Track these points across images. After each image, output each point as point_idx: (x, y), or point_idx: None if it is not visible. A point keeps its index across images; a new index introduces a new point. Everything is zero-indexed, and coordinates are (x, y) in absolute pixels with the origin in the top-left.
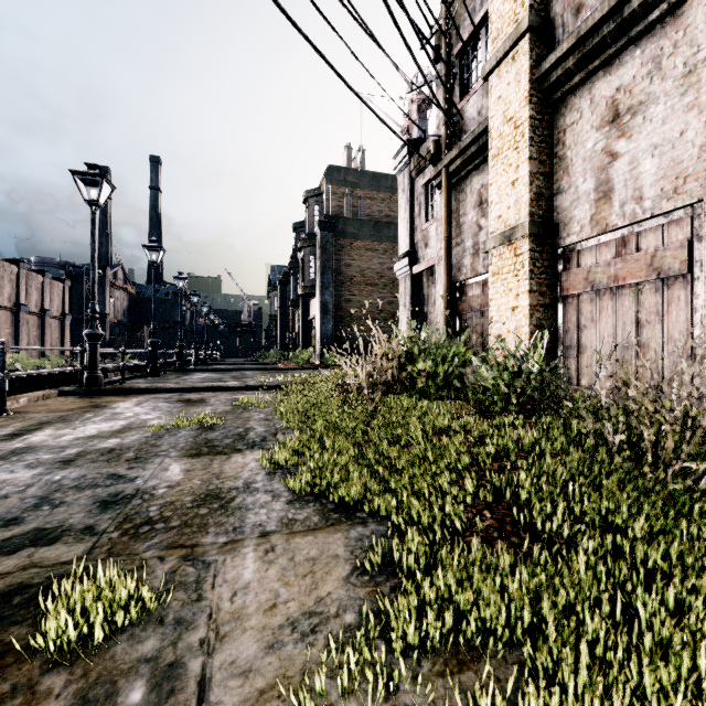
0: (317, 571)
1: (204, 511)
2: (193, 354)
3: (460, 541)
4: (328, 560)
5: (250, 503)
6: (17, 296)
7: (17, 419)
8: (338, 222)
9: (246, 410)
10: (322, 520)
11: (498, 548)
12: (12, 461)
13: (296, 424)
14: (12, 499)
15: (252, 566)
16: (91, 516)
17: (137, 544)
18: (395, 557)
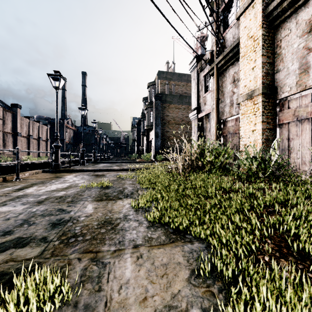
0: (169, 273)
1: (103, 230)
2: (100, 156)
3: (261, 260)
4: (174, 266)
5: (127, 227)
6: (28, 131)
7: (23, 182)
8: (162, 96)
9: (123, 180)
10: (167, 238)
11: (282, 264)
12: (16, 201)
13: (147, 186)
14: (11, 220)
15: (130, 267)
16: (46, 231)
17: (67, 249)
18: (218, 268)
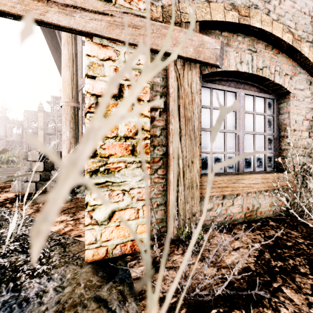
0: None
1: None
2: None
3: None
4: None
5: None
6: None
7: None
8: None
9: None
10: None
11: None
12: None
13: None
14: None
15: None
16: None
17: None
18: None
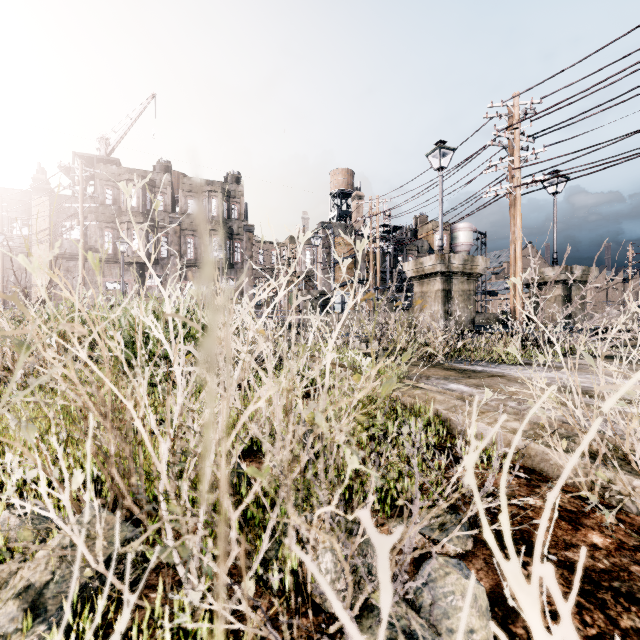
0: None
1: None
2: None
3: None
4: None
5: None
6: None
7: None
8: None
9: None
10: None
11: None
12: None
13: None
14: None
15: None
16: None
17: None
18: None
